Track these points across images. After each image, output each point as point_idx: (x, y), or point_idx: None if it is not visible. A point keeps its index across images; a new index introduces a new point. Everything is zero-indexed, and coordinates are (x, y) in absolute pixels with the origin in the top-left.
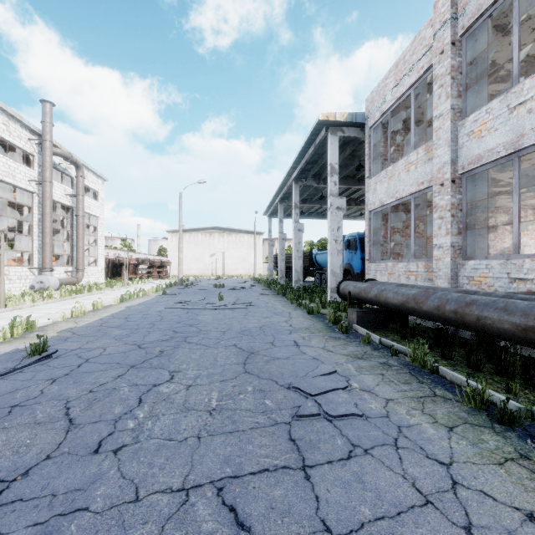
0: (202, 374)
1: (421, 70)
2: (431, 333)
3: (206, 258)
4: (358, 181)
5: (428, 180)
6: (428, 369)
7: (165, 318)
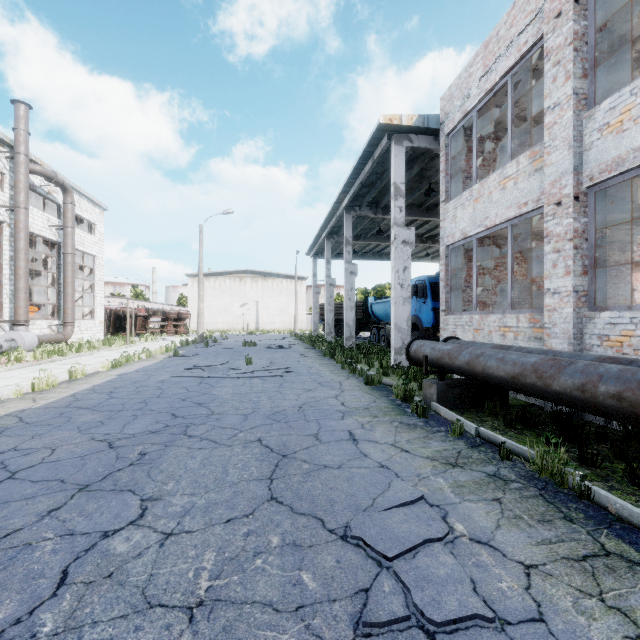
0: (197, 504)
1: (524, 47)
2: (544, 416)
3: (235, 309)
4: (426, 211)
5: (534, 200)
6: (569, 487)
7: (165, 393)
